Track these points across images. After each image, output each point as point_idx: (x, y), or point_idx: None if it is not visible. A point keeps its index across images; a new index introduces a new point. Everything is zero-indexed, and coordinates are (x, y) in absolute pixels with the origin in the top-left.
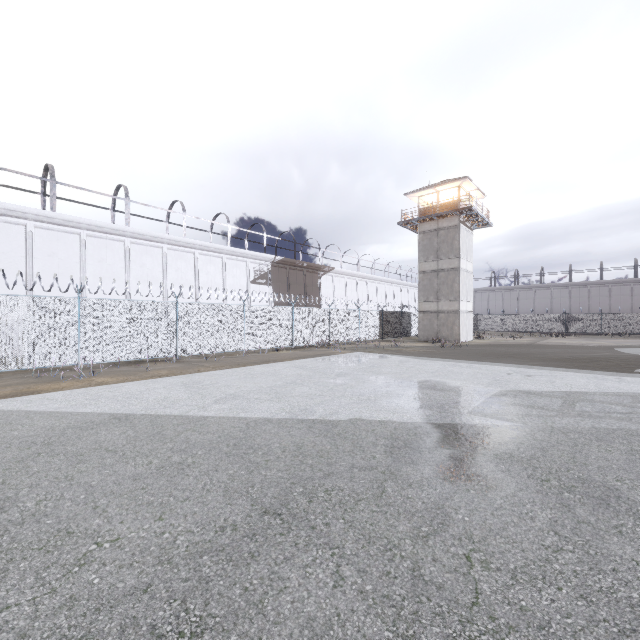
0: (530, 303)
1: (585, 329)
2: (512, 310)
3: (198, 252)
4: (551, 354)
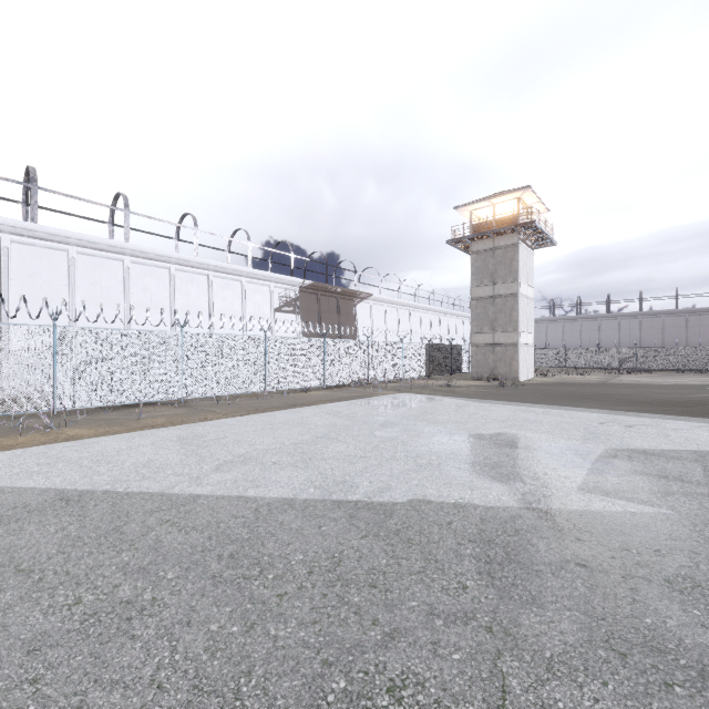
0: (595, 335)
1: (660, 365)
2: (574, 343)
3: (213, 274)
4: (637, 395)
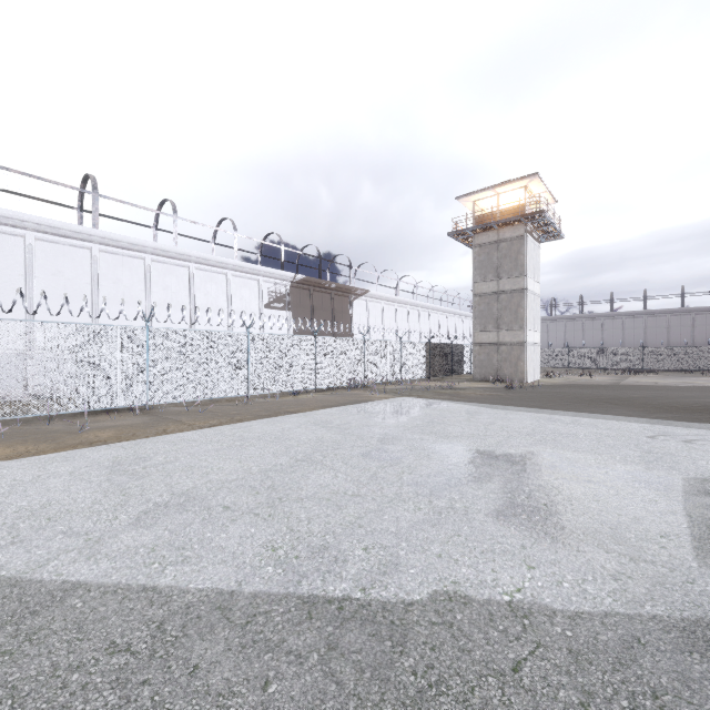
0: (597, 335)
1: (667, 365)
2: (576, 343)
3: (194, 266)
4: (664, 399)
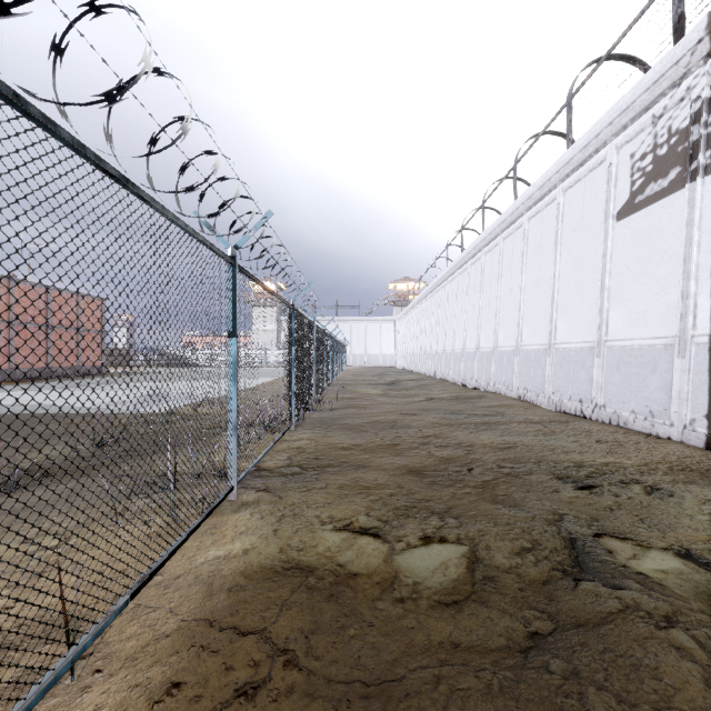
0: None
1: None
2: None
3: (527, 217)
4: None
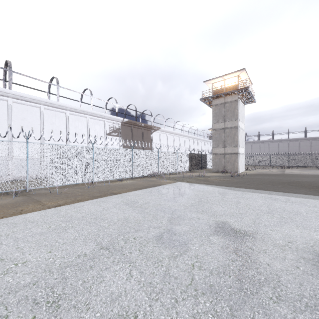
0: (266, 150)
1: (300, 164)
2: (256, 154)
3: (68, 112)
4: (318, 183)
